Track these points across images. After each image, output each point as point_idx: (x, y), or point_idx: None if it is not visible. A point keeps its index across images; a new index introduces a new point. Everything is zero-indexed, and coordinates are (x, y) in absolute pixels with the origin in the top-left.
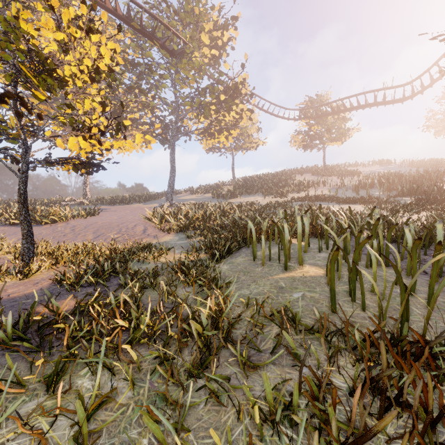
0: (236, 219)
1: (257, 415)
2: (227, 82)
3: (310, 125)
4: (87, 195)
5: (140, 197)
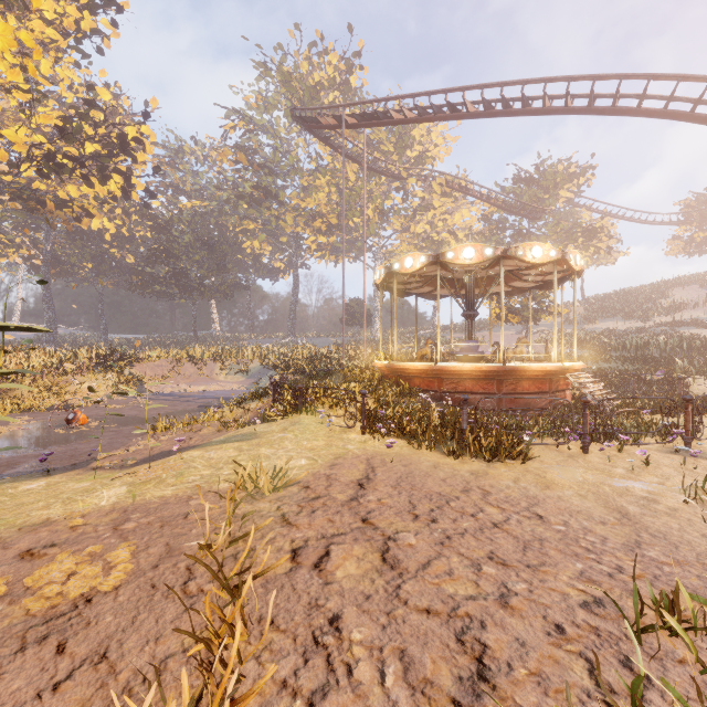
0: (602, 342)
1: (618, 356)
2: (585, 226)
3: (694, 229)
4: (435, 325)
5: (483, 325)
